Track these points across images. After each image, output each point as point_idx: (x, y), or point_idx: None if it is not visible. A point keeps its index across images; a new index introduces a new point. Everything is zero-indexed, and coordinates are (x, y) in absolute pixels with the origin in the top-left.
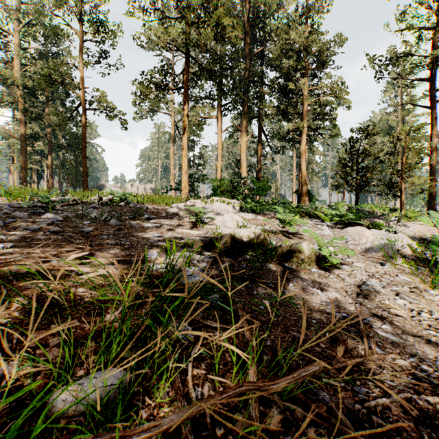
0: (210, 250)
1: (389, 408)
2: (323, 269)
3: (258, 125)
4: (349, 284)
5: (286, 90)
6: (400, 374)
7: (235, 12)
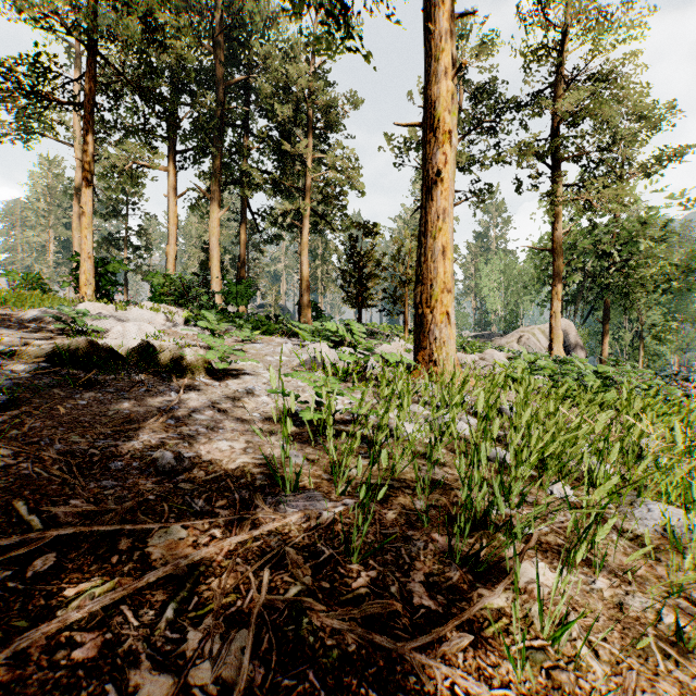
0: (54, 362)
1: (117, 446)
2: (218, 380)
3: (240, 196)
4: (229, 389)
5: (279, 151)
6: (168, 433)
7: (199, 3)
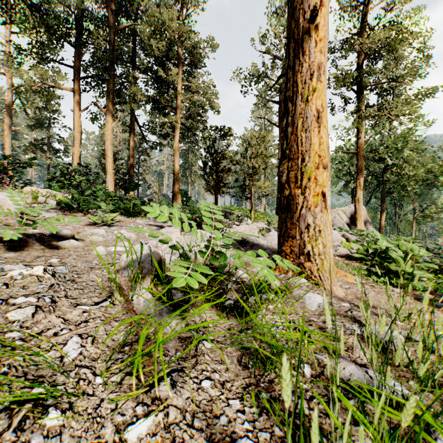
0: None
1: None
2: None
3: (130, 113)
4: None
5: (157, 78)
6: None
7: None
